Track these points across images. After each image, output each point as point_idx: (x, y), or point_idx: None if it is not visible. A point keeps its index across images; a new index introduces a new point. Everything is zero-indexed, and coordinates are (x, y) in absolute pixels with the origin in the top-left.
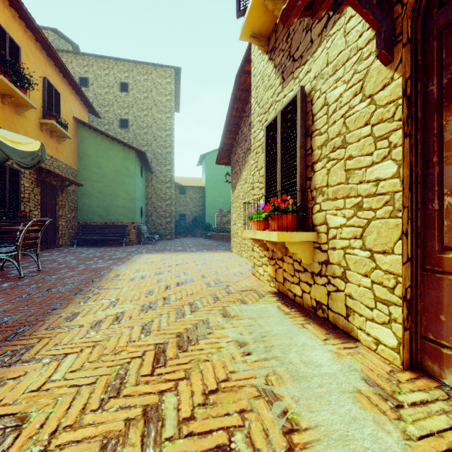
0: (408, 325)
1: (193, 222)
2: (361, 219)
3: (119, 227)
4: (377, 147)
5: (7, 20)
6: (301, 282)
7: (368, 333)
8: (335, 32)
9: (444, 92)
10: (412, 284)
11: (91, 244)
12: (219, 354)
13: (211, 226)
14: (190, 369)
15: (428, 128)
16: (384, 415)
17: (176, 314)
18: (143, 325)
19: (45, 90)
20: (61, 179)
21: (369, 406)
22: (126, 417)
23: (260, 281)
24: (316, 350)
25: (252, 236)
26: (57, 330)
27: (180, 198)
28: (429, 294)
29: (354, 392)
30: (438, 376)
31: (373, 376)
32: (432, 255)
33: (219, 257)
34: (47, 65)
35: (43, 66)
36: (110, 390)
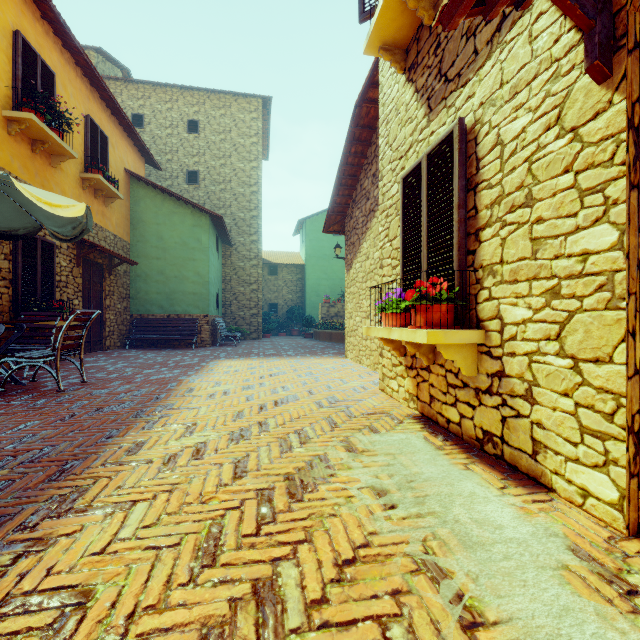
0: (636, 469)
1: (288, 315)
2: (557, 312)
3: (187, 322)
4: (584, 204)
5: (38, 37)
6: (458, 403)
7: (569, 480)
8: (515, 37)
9: None
10: None
11: (149, 346)
12: (350, 506)
13: (314, 320)
14: (311, 528)
15: None
16: (611, 606)
17: (280, 447)
18: (235, 462)
19: (88, 133)
20: (108, 256)
21: (586, 591)
22: (229, 596)
23: (393, 400)
24: (491, 504)
25: (385, 335)
26: (117, 466)
27: (270, 281)
28: None
29: (560, 568)
30: None
31: (585, 545)
32: None
33: (330, 365)
34: (91, 98)
35: (85, 100)
36: (202, 556)
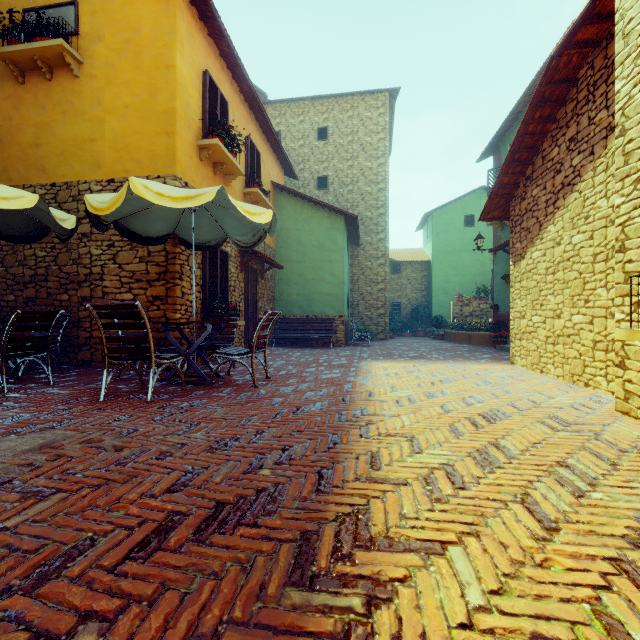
0: None
1: (413, 315)
2: None
3: (324, 322)
4: None
5: (217, 73)
6: None
7: None
8: None
9: None
10: None
11: (290, 344)
12: None
13: (445, 320)
14: None
15: None
16: None
17: (562, 486)
18: (520, 502)
19: (248, 152)
20: (260, 262)
21: None
22: None
23: None
24: None
25: None
26: (375, 484)
27: (392, 280)
28: None
29: None
30: None
31: None
32: None
33: (500, 372)
34: (249, 120)
35: (246, 123)
36: None
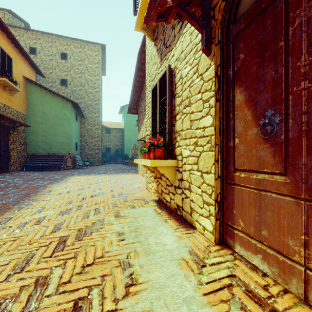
0: (219, 217)
1: (116, 153)
2: (197, 152)
3: (59, 157)
4: (204, 107)
5: None
6: (169, 193)
7: (200, 223)
8: (186, 32)
9: (235, 75)
10: (221, 192)
11: (37, 169)
12: (103, 241)
13: (128, 156)
14: (79, 252)
15: (228, 97)
16: (192, 272)
17: (83, 216)
18: (56, 225)
19: None
20: (12, 121)
21: (185, 267)
22: (22, 285)
23: (149, 193)
24: (167, 236)
25: (140, 162)
26: None
27: (106, 136)
28: (229, 198)
29: (180, 259)
30: (232, 247)
31: (196, 249)
32: (230, 174)
33: (128, 177)
34: (1, 37)
35: None
36: (17, 268)
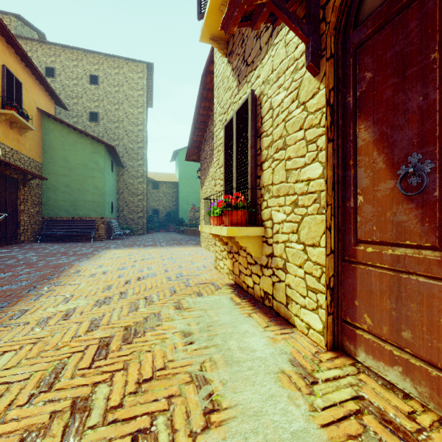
0: (331, 310)
1: (167, 217)
2: (297, 216)
3: (87, 222)
4: (308, 150)
5: None
6: (252, 274)
7: (302, 319)
8: (278, 42)
9: (357, 103)
10: (335, 274)
11: (57, 240)
12: (163, 344)
13: (184, 221)
14: (130, 360)
15: (346, 135)
16: (299, 391)
17: (130, 308)
18: (92, 320)
19: (4, 79)
20: (22, 172)
21: (288, 384)
22: (52, 410)
23: (220, 274)
24: (254, 337)
25: (209, 231)
26: None
27: (153, 193)
28: (347, 282)
29: (279, 372)
30: (353, 355)
31: (299, 358)
32: (349, 247)
33: (187, 251)
34: (7, 52)
35: (2, 54)
36: (42, 385)
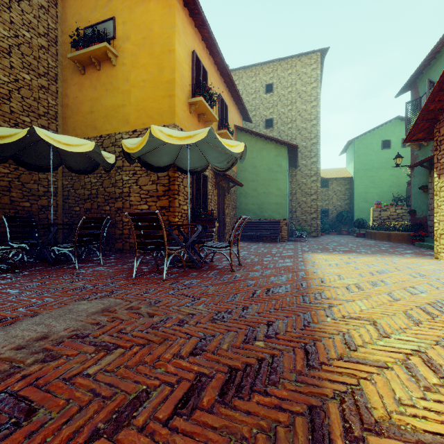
0: None
1: (338, 218)
2: None
3: (272, 224)
4: None
5: (200, 52)
6: None
7: None
8: None
9: None
10: None
11: (247, 239)
12: None
13: (365, 222)
14: None
15: None
16: None
17: None
18: None
19: (219, 105)
20: (227, 181)
21: None
22: None
23: None
24: None
25: None
26: (358, 364)
27: (321, 192)
28: None
29: None
30: None
31: None
32: None
33: (429, 266)
34: (220, 83)
35: (218, 85)
36: None
